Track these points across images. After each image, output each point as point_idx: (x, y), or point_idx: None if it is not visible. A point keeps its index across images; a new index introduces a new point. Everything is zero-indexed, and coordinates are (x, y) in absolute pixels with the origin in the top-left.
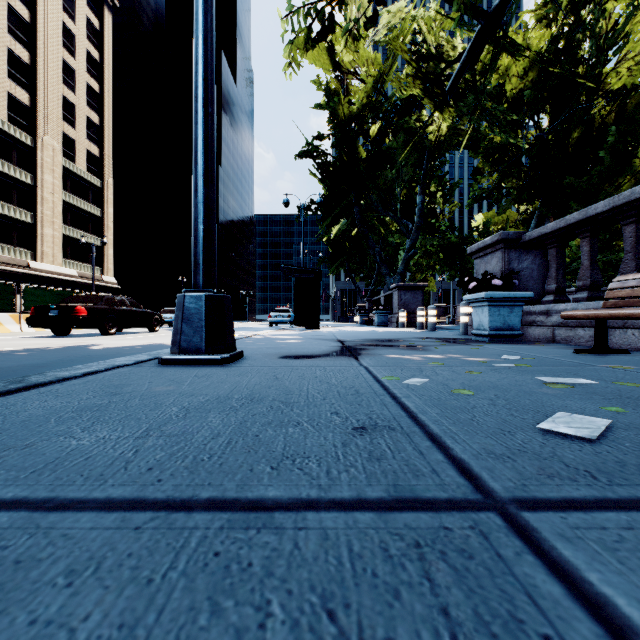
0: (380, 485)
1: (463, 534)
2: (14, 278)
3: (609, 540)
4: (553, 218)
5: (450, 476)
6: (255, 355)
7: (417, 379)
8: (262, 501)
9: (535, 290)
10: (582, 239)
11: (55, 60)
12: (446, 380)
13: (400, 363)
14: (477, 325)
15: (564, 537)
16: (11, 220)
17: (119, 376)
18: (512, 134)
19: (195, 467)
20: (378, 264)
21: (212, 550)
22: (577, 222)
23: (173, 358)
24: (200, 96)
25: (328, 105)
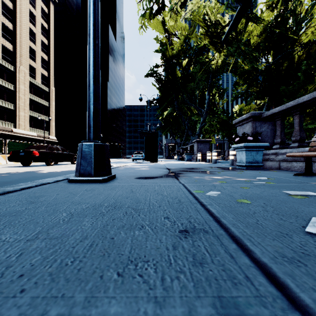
0: (207, 297)
1: None
2: (5, 137)
3: None
4: (274, 107)
5: (262, 284)
6: (122, 177)
7: (213, 192)
8: None
9: (269, 142)
10: (295, 115)
11: (25, 28)
12: (230, 192)
13: (201, 181)
14: (239, 160)
15: None
16: (3, 108)
17: (41, 190)
18: (255, 63)
19: (58, 273)
20: (186, 130)
21: None
22: (292, 106)
23: (75, 179)
24: (91, 34)
25: (161, 50)
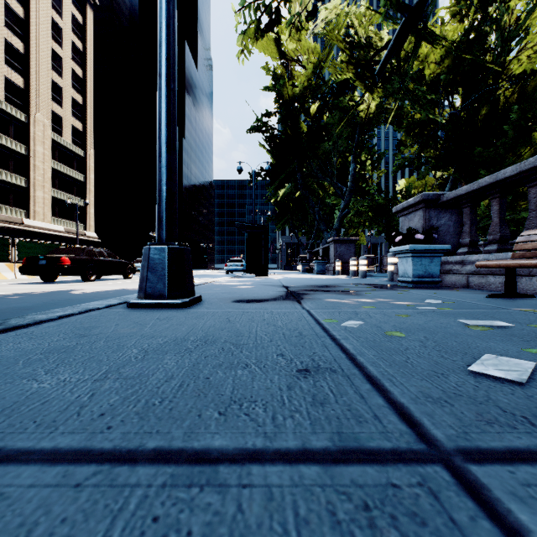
0: (324, 433)
1: (412, 493)
2: (10, 233)
3: None
4: (465, 183)
5: (392, 422)
6: (212, 299)
7: (353, 321)
8: (208, 452)
9: (451, 243)
10: (492, 199)
11: (45, 50)
12: (379, 322)
13: (337, 306)
14: (402, 273)
15: (517, 497)
16: (8, 184)
17: (90, 319)
18: (431, 111)
19: (146, 412)
20: (317, 221)
21: (151, 514)
22: (488, 185)
23: (139, 302)
24: (163, 74)
25: (275, 87)
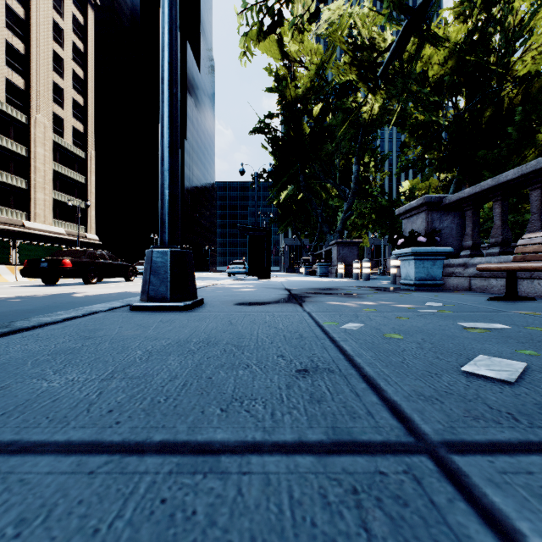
0: (320, 427)
1: (397, 479)
2: (11, 235)
3: (536, 486)
4: (469, 184)
5: (384, 418)
6: (214, 302)
7: (353, 324)
8: (210, 444)
9: (454, 246)
10: (494, 202)
11: (46, 50)
12: (379, 325)
13: (339, 309)
14: (404, 276)
15: (493, 482)
16: (9, 186)
17: (94, 321)
18: (434, 113)
19: (151, 409)
20: (320, 224)
21: (159, 497)
22: (490, 188)
23: (142, 305)
24: (166, 79)
25: (277, 88)
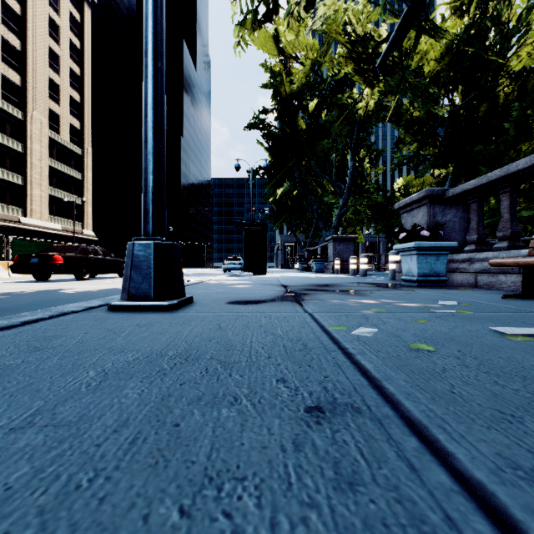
0: None
1: None
2: (7, 231)
3: None
4: (464, 180)
5: None
6: (204, 300)
7: (366, 329)
8: None
9: (457, 240)
10: (502, 194)
11: (42, 47)
12: (396, 330)
13: (343, 309)
14: (406, 271)
15: None
16: (5, 182)
17: (58, 325)
18: (432, 106)
19: (56, 508)
20: (315, 219)
21: None
22: (498, 178)
23: (121, 304)
24: (149, 51)
25: (273, 84)
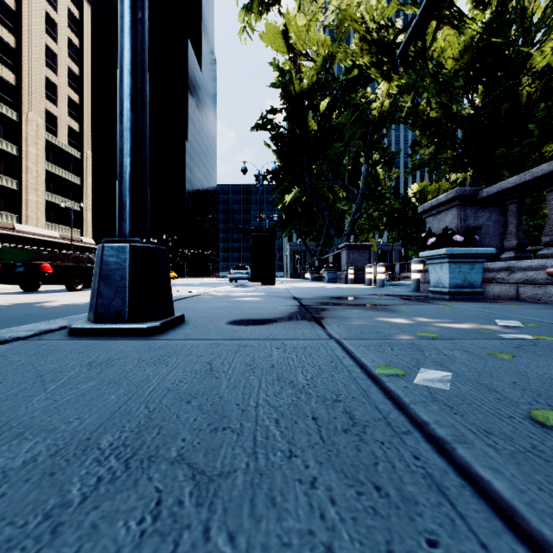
0: None
1: None
2: (1, 239)
3: None
4: (485, 185)
5: None
6: (200, 319)
7: (431, 372)
8: None
9: (491, 247)
10: (549, 193)
11: (39, 45)
12: (479, 375)
13: (379, 333)
14: (435, 282)
15: None
16: None
17: None
18: (455, 102)
19: None
20: (327, 226)
21: None
22: (546, 174)
23: (85, 328)
24: None
25: (282, 81)
